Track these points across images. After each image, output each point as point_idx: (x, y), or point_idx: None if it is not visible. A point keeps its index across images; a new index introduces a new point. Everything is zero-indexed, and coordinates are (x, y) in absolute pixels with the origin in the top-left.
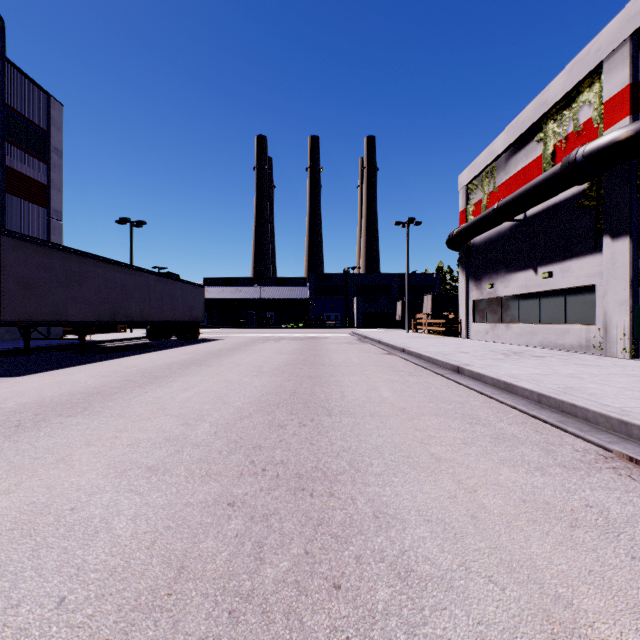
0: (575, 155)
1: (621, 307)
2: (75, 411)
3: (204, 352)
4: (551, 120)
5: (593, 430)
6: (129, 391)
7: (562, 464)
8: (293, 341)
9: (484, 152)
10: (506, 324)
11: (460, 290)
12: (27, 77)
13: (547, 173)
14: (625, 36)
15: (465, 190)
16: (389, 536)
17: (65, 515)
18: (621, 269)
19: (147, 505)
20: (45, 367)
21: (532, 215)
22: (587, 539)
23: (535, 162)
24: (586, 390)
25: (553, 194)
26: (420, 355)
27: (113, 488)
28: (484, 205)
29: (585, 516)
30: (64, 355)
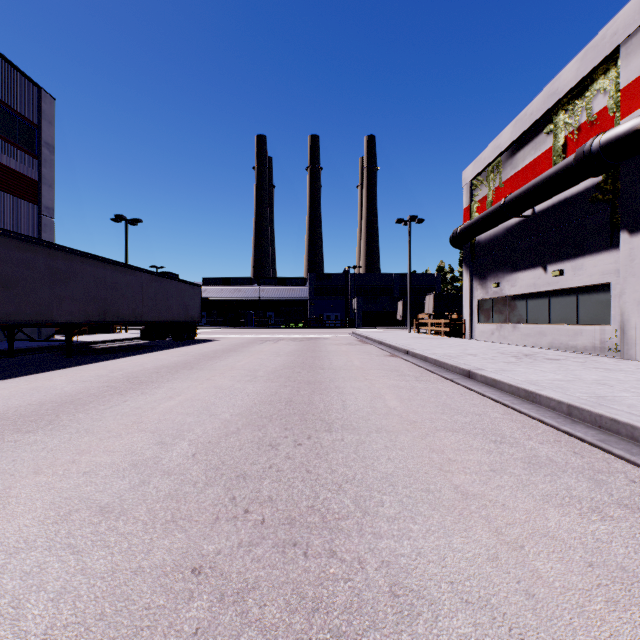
0: (590, 145)
1: None
2: (37, 425)
3: (198, 354)
4: (562, 110)
5: None
6: (106, 400)
7: (622, 502)
8: (292, 342)
9: (489, 146)
10: (513, 324)
11: (464, 289)
12: (16, 68)
13: (559, 165)
14: None
15: (469, 186)
16: (415, 633)
17: None
18: None
19: (82, 572)
20: (25, 371)
21: (541, 211)
22: None
23: (544, 155)
24: (622, 400)
25: (565, 187)
26: (426, 357)
27: (45, 542)
28: (489, 201)
29: None
30: (50, 357)
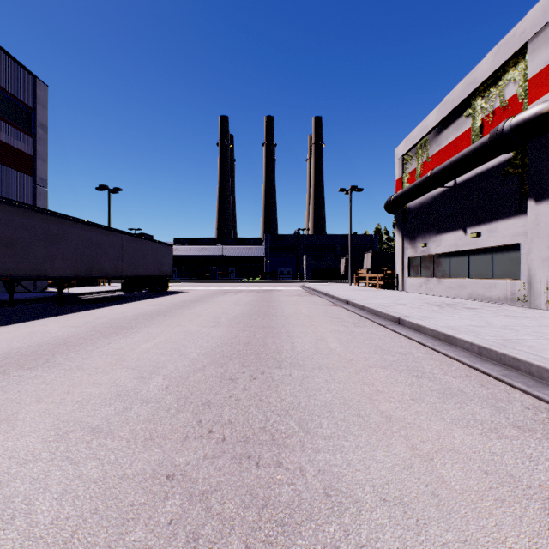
0: (502, 127)
1: (544, 263)
2: (37, 363)
3: (170, 303)
4: (479, 97)
5: (539, 385)
6: (94, 342)
7: (516, 424)
8: (250, 293)
9: (418, 127)
10: (438, 278)
11: (397, 248)
12: (15, 60)
13: (476, 143)
14: (548, 19)
15: (401, 161)
16: (342, 523)
17: None
18: (544, 229)
19: (79, 478)
20: (24, 318)
21: (462, 182)
22: None
23: (464, 135)
24: (524, 342)
25: (481, 162)
26: (363, 307)
27: (48, 455)
28: (418, 173)
29: None
30: (44, 306)
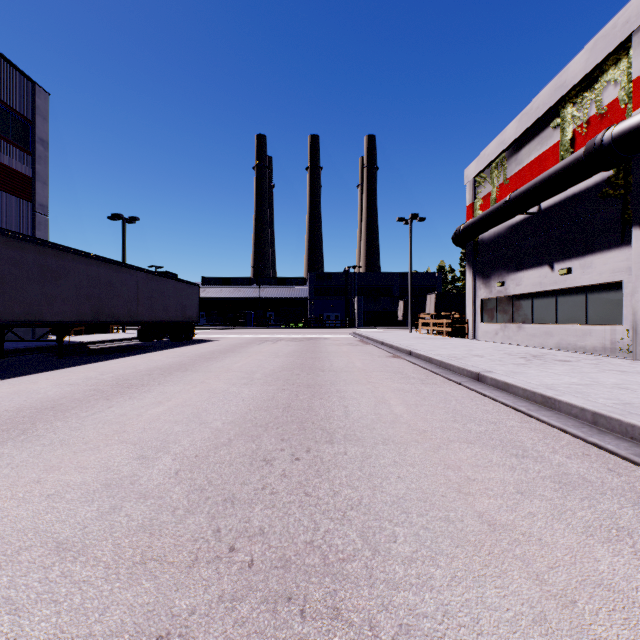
0: (602, 137)
1: None
2: (8, 435)
3: (194, 355)
4: (570, 103)
5: None
6: (90, 405)
7: None
8: (291, 342)
9: (493, 142)
10: (518, 324)
11: (467, 289)
12: (9, 62)
13: (568, 159)
14: None
15: (472, 183)
16: None
17: None
18: None
19: None
20: (11, 373)
21: (548, 207)
22: None
23: (551, 150)
24: None
25: (574, 183)
26: (430, 359)
27: None
28: (493, 198)
29: None
30: (41, 358)
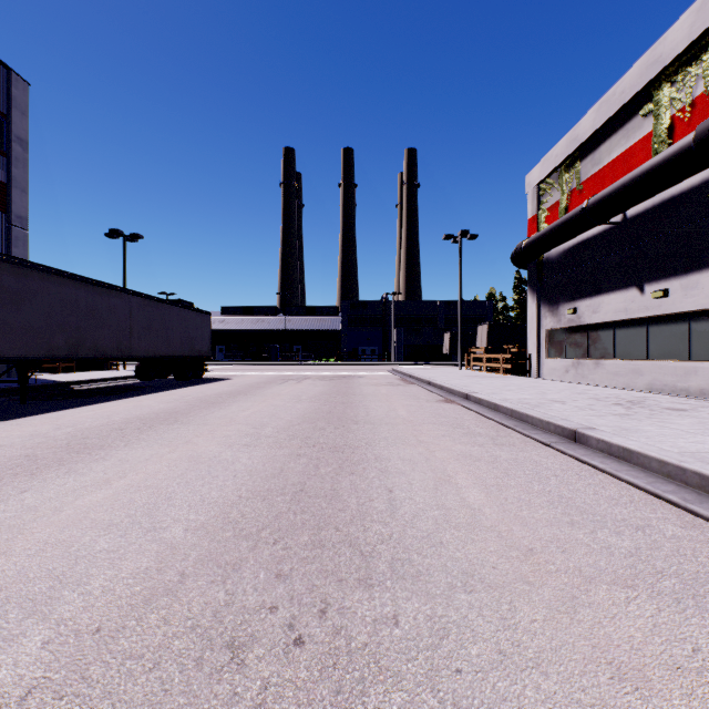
0: None
1: None
2: None
3: (196, 398)
4: (667, 83)
5: None
6: None
7: None
8: (319, 381)
9: (563, 140)
10: (595, 360)
11: (529, 317)
12: None
13: (669, 150)
14: None
15: (536, 191)
16: None
17: None
18: None
19: None
20: None
21: (636, 215)
22: None
23: (640, 144)
24: None
25: (676, 180)
26: (496, 406)
27: None
28: (563, 208)
29: None
30: None
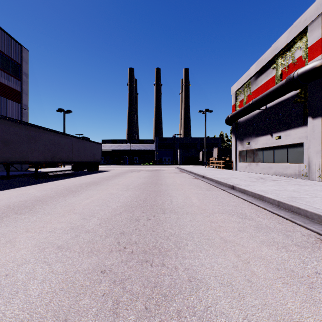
0: (293, 75)
1: (317, 154)
2: (25, 211)
3: (100, 177)
4: (280, 57)
5: (311, 223)
6: (57, 199)
7: (297, 244)
8: (146, 172)
9: (245, 74)
10: (256, 163)
11: (232, 145)
12: (10, 36)
13: (278, 84)
14: (319, 12)
15: (235, 94)
16: (198, 295)
17: (1, 279)
18: (317, 134)
19: (52, 272)
20: (15, 185)
21: (270, 107)
22: (321, 298)
23: (271, 79)
24: (304, 199)
25: (281, 95)
26: (212, 179)
27: (34, 260)
28: (245, 102)
29: (317, 280)
30: (27, 179)
